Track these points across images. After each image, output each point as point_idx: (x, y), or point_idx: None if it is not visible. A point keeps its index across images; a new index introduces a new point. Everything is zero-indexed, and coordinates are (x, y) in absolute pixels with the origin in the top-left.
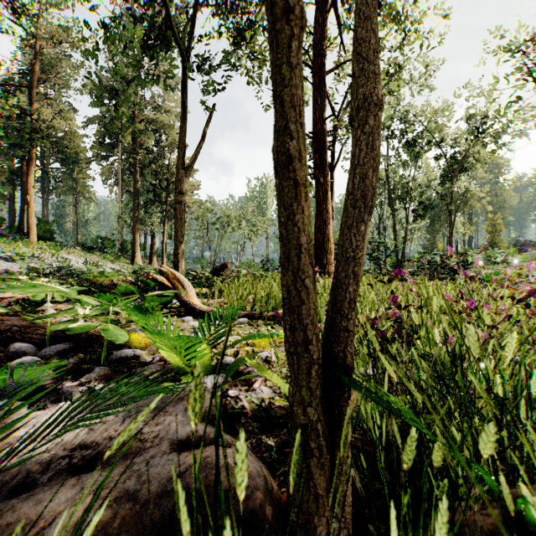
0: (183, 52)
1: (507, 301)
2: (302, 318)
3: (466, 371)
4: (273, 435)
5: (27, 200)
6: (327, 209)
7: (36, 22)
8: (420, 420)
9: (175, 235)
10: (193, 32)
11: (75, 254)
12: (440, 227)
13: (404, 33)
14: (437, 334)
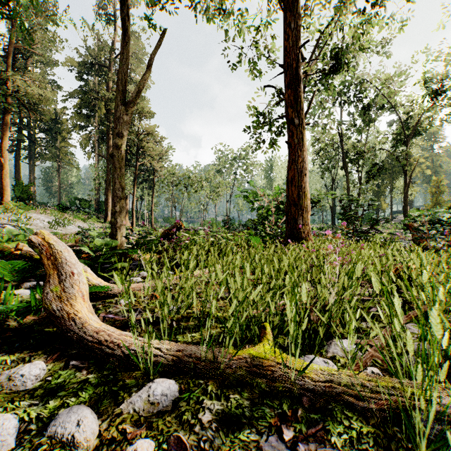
0: None
1: None
2: None
3: None
4: None
5: (1, 163)
6: (302, 157)
7: None
8: None
9: (112, 189)
10: None
11: (47, 213)
12: (385, 189)
13: None
14: None
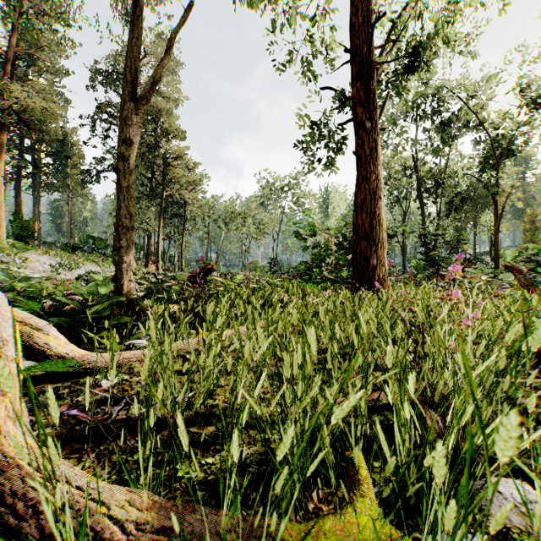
0: None
1: None
2: None
3: None
4: None
5: None
6: (376, 173)
7: None
8: None
9: (116, 215)
10: None
11: (51, 254)
12: (466, 225)
13: None
14: None
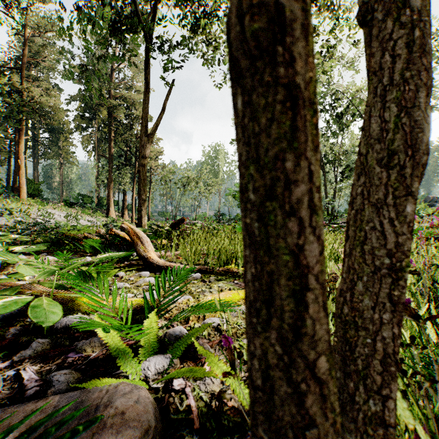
0: (146, 33)
1: None
2: None
3: None
4: None
5: (18, 164)
6: None
7: (26, 14)
8: None
9: (139, 194)
10: (154, 17)
11: (59, 208)
12: None
13: (337, 20)
14: (429, 326)
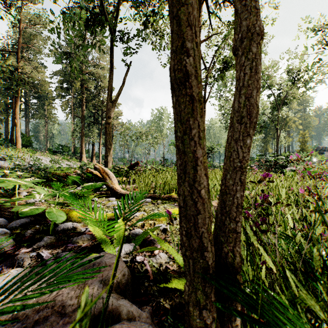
0: (111, 28)
1: (326, 189)
2: (198, 227)
3: (321, 253)
4: (169, 297)
5: (15, 122)
6: None
7: (21, 12)
8: (297, 307)
9: (105, 144)
10: (117, 16)
11: (45, 155)
12: (270, 139)
13: None
14: (290, 219)
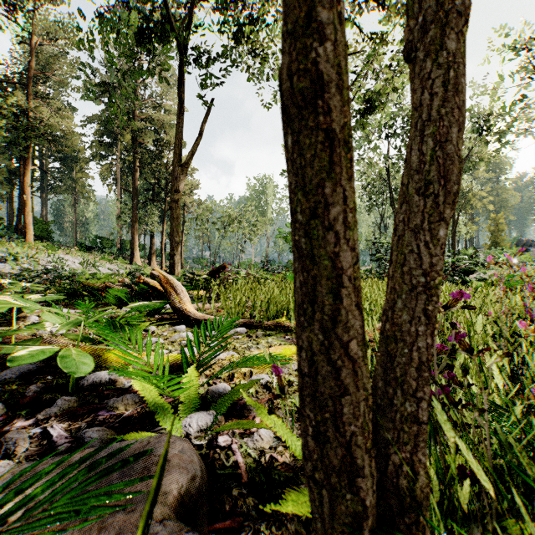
0: (179, 43)
1: None
2: (343, 422)
3: None
4: (276, 520)
5: (23, 199)
6: None
7: (33, 19)
8: None
9: (171, 235)
10: (189, 23)
11: (73, 254)
12: None
13: None
14: (496, 372)
